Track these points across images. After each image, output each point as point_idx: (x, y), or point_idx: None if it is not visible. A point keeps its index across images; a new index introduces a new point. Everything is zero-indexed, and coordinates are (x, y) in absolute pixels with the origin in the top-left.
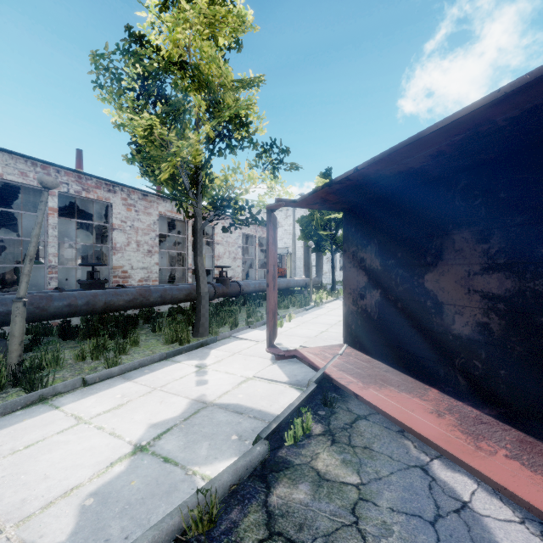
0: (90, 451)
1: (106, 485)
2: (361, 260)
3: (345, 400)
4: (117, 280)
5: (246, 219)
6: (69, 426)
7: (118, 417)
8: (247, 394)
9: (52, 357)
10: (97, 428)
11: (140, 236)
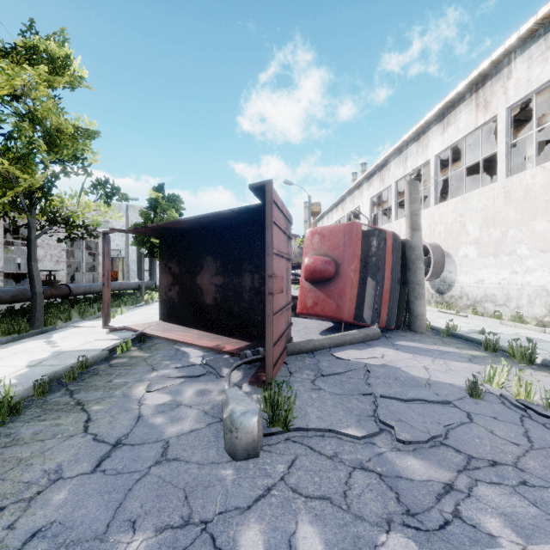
0: None
1: (22, 374)
2: (170, 268)
3: (152, 340)
4: None
5: (82, 234)
6: None
7: (1, 363)
8: (92, 346)
9: None
10: None
11: None
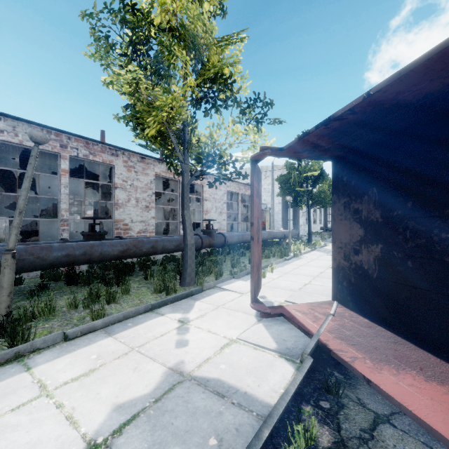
0: (33, 448)
1: None
2: (355, 211)
3: (352, 383)
4: (119, 232)
5: (230, 173)
6: (28, 399)
7: (84, 388)
8: (230, 365)
9: (45, 306)
10: (55, 406)
11: (139, 193)
